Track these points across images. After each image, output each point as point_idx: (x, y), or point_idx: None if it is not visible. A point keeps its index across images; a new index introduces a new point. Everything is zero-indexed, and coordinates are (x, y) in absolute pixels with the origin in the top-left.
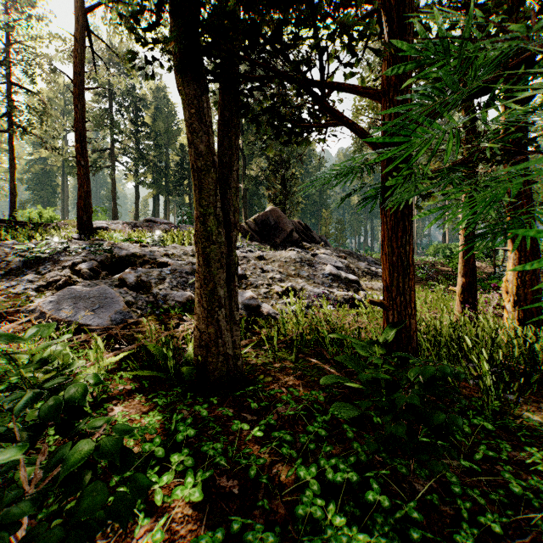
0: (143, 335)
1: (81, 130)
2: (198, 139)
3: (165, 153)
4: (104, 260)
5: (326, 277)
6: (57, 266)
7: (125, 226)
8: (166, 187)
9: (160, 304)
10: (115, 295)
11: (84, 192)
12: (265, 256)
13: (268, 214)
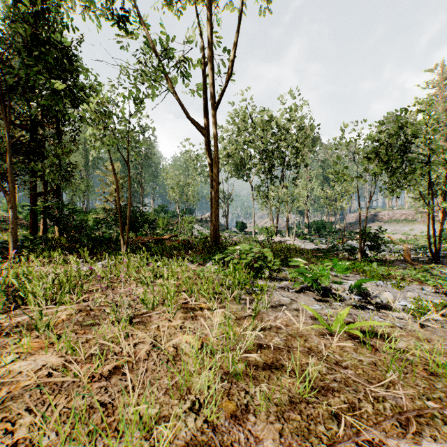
0: None
1: None
2: None
3: None
4: None
5: None
6: None
7: None
8: None
9: None
10: None
11: None
12: None
13: None
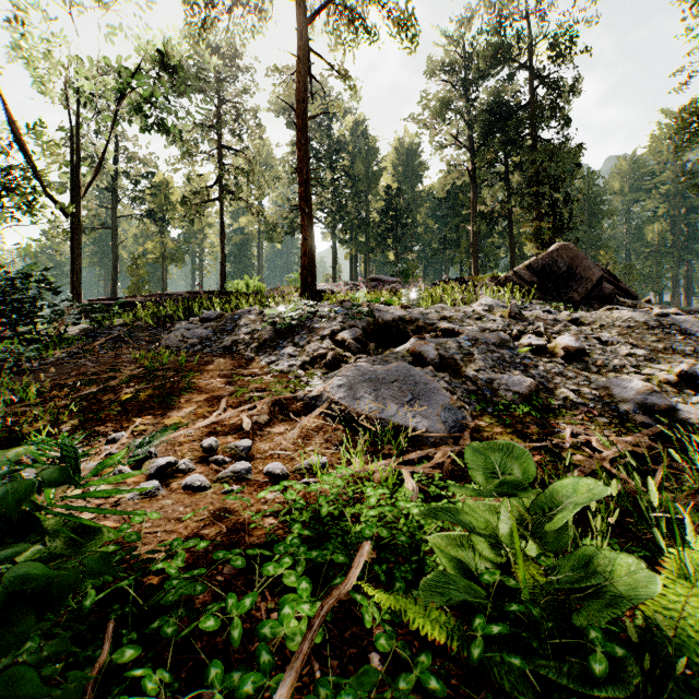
0: None
1: (305, 170)
2: None
3: (364, 201)
4: (366, 326)
5: None
6: (314, 336)
7: (348, 288)
8: (366, 243)
9: (488, 395)
10: (427, 379)
11: (308, 246)
12: (582, 319)
13: (554, 255)
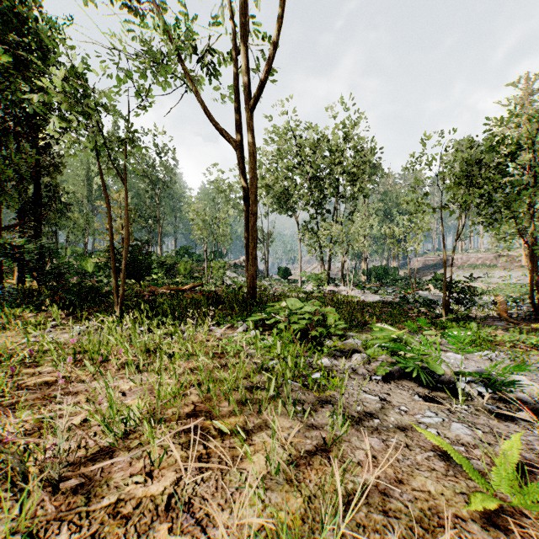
0: None
1: None
2: None
3: None
4: None
5: None
6: None
7: None
8: None
9: None
10: None
11: None
12: None
13: None
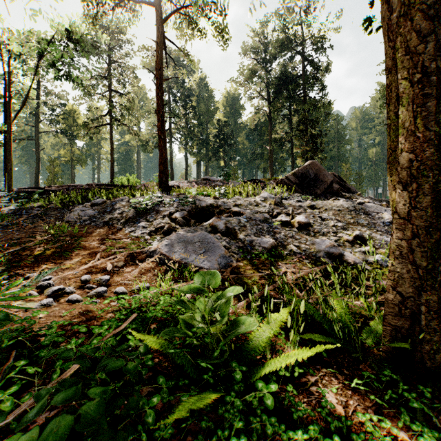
0: (251, 280)
1: (161, 112)
2: (439, 27)
3: (205, 128)
4: (191, 210)
5: (387, 226)
6: (159, 215)
7: (189, 184)
8: (206, 154)
9: (249, 249)
10: (215, 240)
11: (163, 159)
12: (316, 205)
13: (307, 167)
